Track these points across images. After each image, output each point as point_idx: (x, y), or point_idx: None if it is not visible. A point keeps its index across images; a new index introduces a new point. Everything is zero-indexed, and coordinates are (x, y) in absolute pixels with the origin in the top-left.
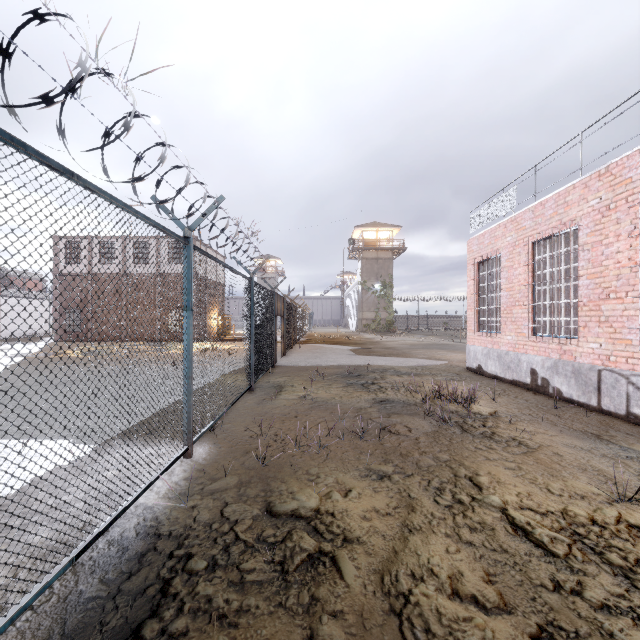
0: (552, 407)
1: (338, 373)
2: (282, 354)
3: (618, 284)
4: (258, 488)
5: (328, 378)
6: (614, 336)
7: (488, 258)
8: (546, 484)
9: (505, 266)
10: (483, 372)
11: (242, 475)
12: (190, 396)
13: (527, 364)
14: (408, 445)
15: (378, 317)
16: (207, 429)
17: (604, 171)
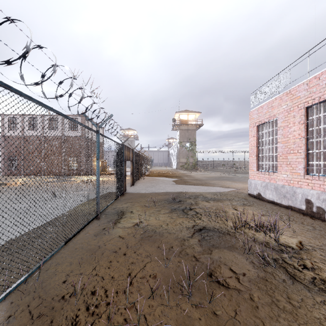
0: None
1: (165, 199)
2: (131, 184)
3: None
4: None
5: (158, 204)
6: None
7: (265, 122)
8: None
9: (281, 126)
10: (262, 198)
11: None
12: None
13: (302, 195)
14: (247, 316)
15: (188, 161)
16: (6, 295)
17: None
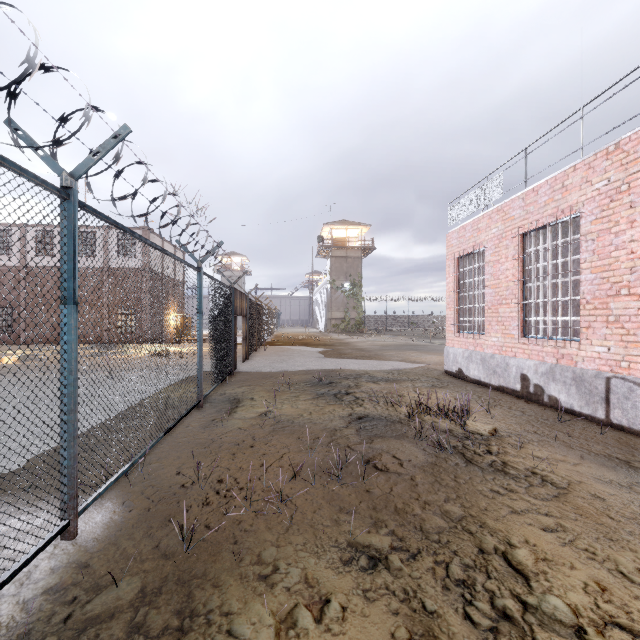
0: (555, 421)
1: (307, 380)
2: (244, 358)
3: (632, 278)
4: (170, 609)
5: (295, 387)
6: (627, 338)
7: (469, 253)
8: (613, 561)
9: (490, 261)
10: (464, 376)
11: (149, 575)
12: (72, 441)
13: (517, 369)
14: (403, 491)
15: (347, 317)
16: (115, 480)
17: (613, 148)
